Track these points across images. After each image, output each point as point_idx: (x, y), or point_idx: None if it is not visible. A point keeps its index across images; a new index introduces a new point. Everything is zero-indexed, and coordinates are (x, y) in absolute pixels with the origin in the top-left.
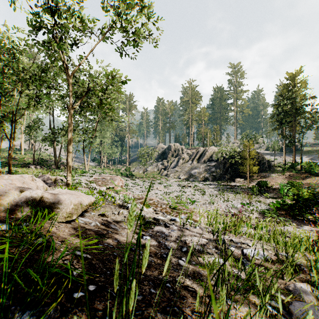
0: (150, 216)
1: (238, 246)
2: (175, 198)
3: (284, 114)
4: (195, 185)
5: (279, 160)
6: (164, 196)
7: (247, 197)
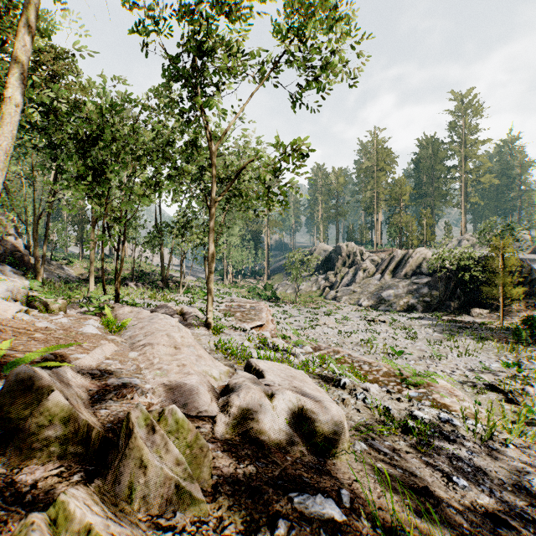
0: (395, 407)
1: None
2: (362, 343)
3: None
4: (393, 319)
5: None
6: (340, 338)
7: (507, 349)
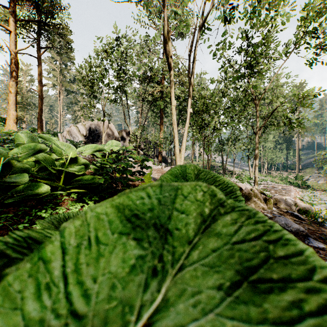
0: None
1: None
2: None
3: None
4: None
5: None
6: None
7: None
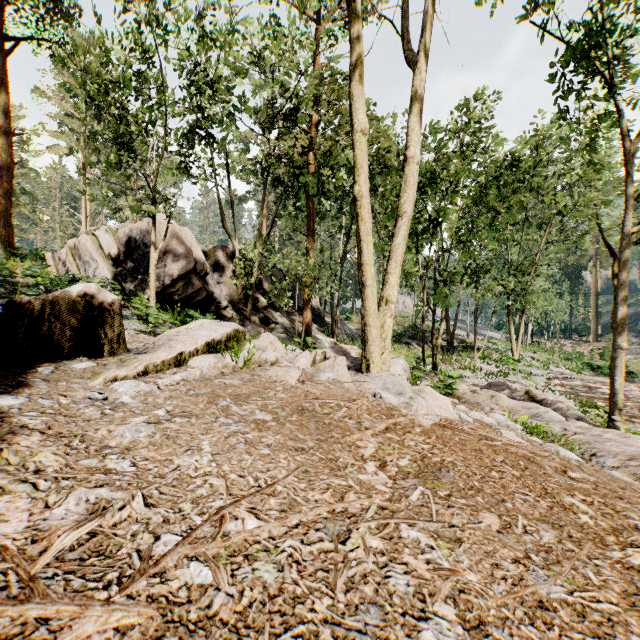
0: None
1: None
2: None
3: None
4: None
5: None
6: None
7: None
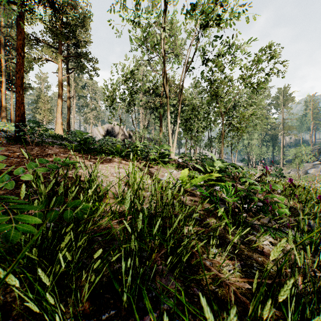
0: None
1: None
2: None
3: None
4: None
5: None
6: None
7: None
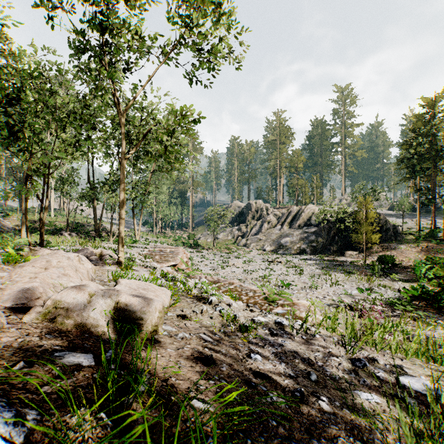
0: (245, 315)
1: (388, 370)
2: (260, 279)
3: (417, 158)
4: (287, 260)
5: (409, 224)
6: (244, 276)
7: (365, 279)
